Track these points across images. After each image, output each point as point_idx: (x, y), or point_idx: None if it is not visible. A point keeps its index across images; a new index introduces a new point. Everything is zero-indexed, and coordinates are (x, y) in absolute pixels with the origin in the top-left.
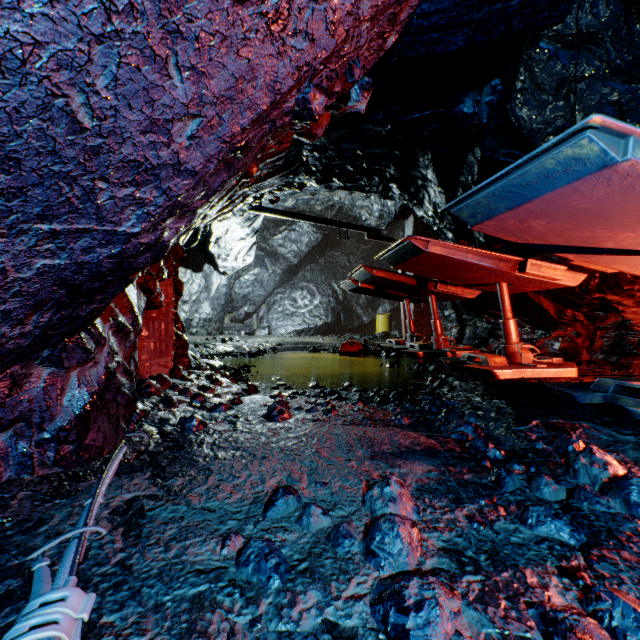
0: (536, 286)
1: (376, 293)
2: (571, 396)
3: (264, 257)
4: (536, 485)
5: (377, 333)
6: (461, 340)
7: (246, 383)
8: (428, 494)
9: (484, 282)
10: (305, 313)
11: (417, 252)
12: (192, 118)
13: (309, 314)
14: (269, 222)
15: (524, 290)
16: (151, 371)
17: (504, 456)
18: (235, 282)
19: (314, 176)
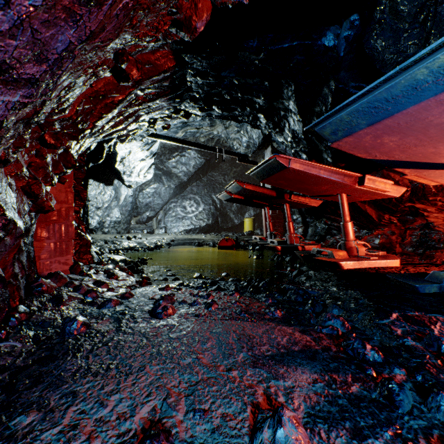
0: (368, 197)
1: (245, 202)
2: (413, 287)
3: (161, 175)
4: (435, 404)
5: (245, 231)
6: (305, 237)
7: (141, 275)
8: (322, 422)
9: (329, 193)
10: (192, 217)
11: (280, 168)
12: None
13: (195, 218)
14: (165, 149)
15: (357, 200)
16: (51, 268)
17: (383, 358)
18: (139, 194)
19: (197, 104)
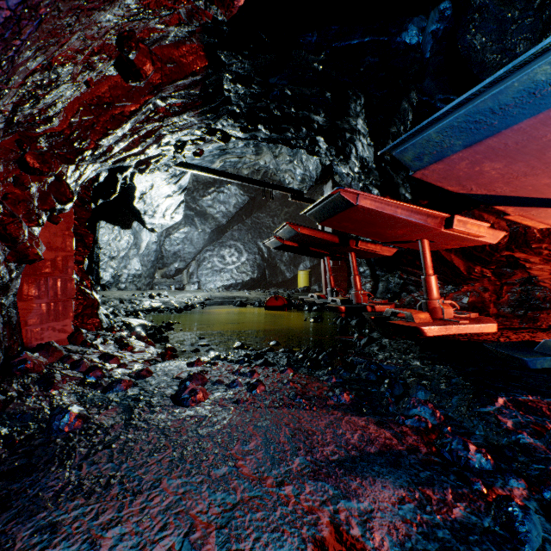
0: (456, 243)
1: (299, 250)
2: (521, 361)
3: (194, 216)
4: None
5: (299, 288)
6: (375, 294)
7: (165, 344)
8: None
9: (406, 239)
10: (233, 269)
11: (346, 206)
12: None
13: (237, 270)
14: (199, 184)
15: (442, 247)
16: (42, 337)
17: (493, 465)
18: (165, 240)
19: (238, 123)
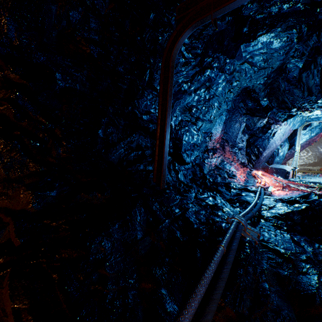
0: None
1: None
2: None
3: None
4: None
5: None
6: None
7: None
8: None
9: None
10: (304, 158)
11: None
12: (302, 149)
13: (306, 159)
14: None
15: None
16: None
17: None
18: None
19: None
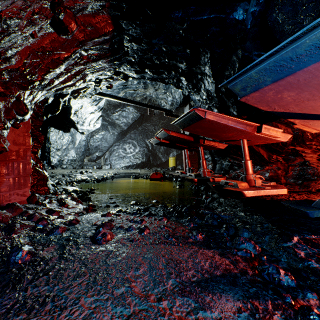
0: (263, 141)
1: (170, 145)
2: (305, 212)
3: (107, 125)
4: None
5: (169, 167)
6: (214, 171)
7: (89, 202)
8: None
9: (233, 139)
10: (131, 156)
11: (198, 119)
12: None
13: (133, 157)
14: (110, 106)
15: (254, 144)
16: (10, 199)
17: (296, 283)
18: (90, 139)
19: (133, 68)
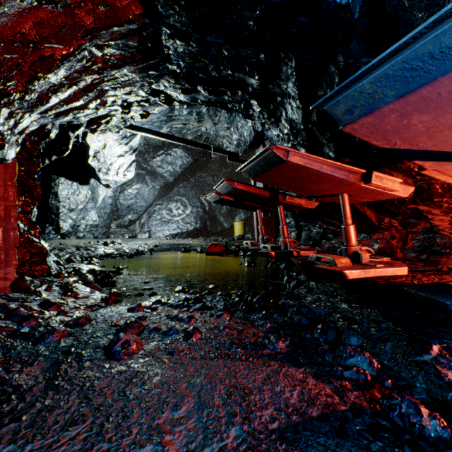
0: (372, 197)
1: (235, 204)
2: (442, 304)
3: (145, 175)
4: None
5: (235, 236)
6: (299, 241)
7: (112, 288)
8: None
9: (329, 193)
10: (179, 220)
11: (277, 162)
12: None
13: (182, 221)
14: (149, 147)
15: (359, 201)
16: None
17: (451, 433)
18: (120, 195)
19: (179, 84)
